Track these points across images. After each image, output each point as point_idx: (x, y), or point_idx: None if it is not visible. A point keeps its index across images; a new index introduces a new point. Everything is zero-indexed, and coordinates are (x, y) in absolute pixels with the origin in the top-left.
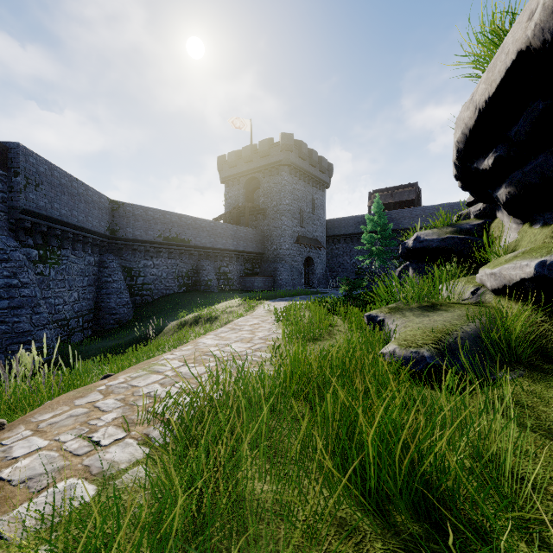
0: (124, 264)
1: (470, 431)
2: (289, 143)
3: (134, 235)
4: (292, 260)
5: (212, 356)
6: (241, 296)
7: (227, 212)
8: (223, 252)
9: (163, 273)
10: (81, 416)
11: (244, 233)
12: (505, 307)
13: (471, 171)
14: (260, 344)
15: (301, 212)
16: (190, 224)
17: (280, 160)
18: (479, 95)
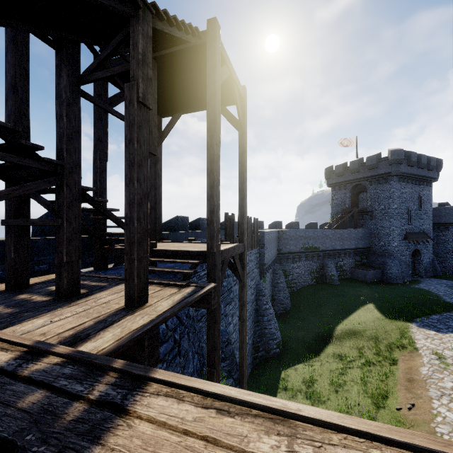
0: (282, 268)
1: None
2: (399, 157)
3: (288, 249)
4: (400, 255)
5: None
6: (370, 300)
7: (339, 215)
8: (340, 251)
9: (302, 271)
10: None
11: (355, 234)
12: None
13: None
14: None
15: (408, 212)
16: (319, 235)
17: (389, 172)
18: None
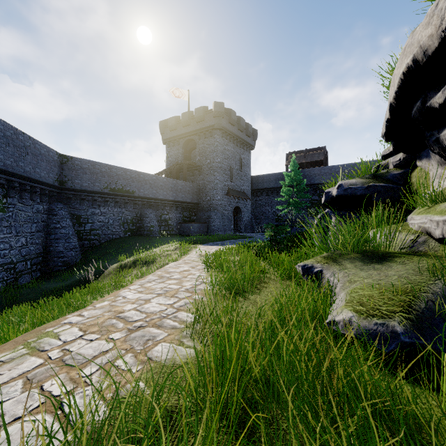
0: (73, 212)
1: None
2: (221, 110)
3: (82, 186)
4: (223, 209)
5: (123, 320)
6: (178, 240)
7: (168, 168)
8: (164, 202)
9: (110, 220)
10: None
11: (182, 186)
12: None
13: (409, 112)
14: (185, 299)
15: (230, 169)
16: (134, 177)
17: (213, 124)
18: None
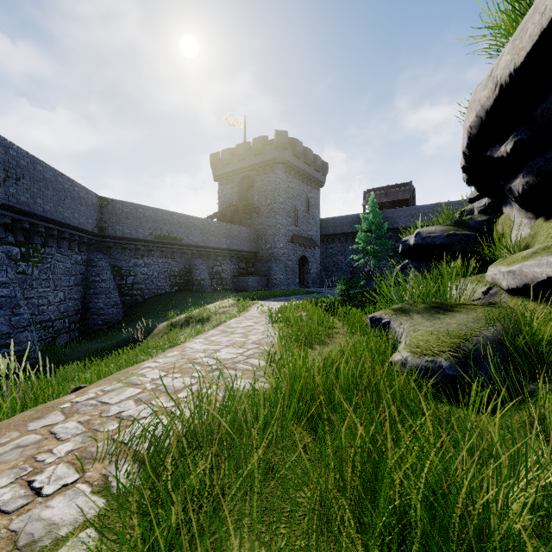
0: (114, 263)
1: (539, 484)
2: (284, 140)
3: (124, 233)
4: (286, 259)
5: (199, 364)
6: (234, 296)
7: (221, 210)
8: (216, 251)
9: (154, 272)
10: (30, 447)
11: (237, 232)
12: (529, 308)
13: (482, 161)
14: (253, 349)
15: (295, 211)
16: (182, 222)
17: (274, 158)
18: (502, 69)
